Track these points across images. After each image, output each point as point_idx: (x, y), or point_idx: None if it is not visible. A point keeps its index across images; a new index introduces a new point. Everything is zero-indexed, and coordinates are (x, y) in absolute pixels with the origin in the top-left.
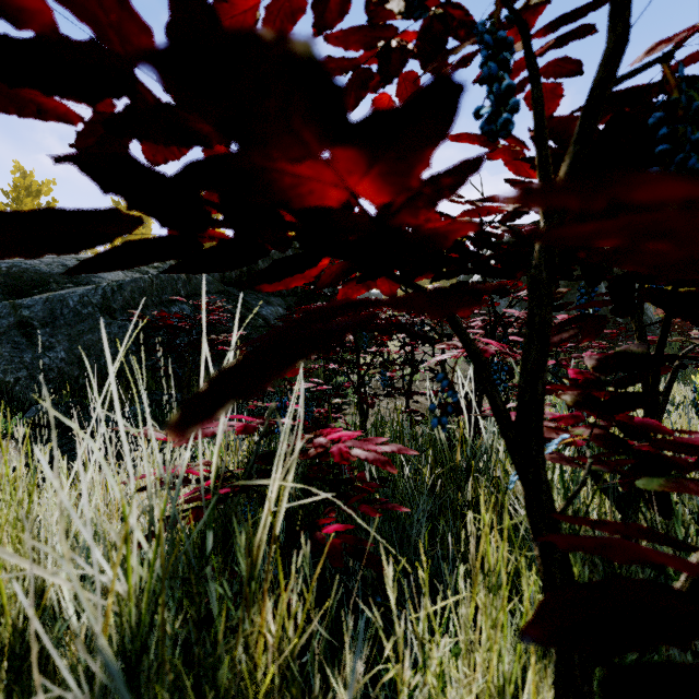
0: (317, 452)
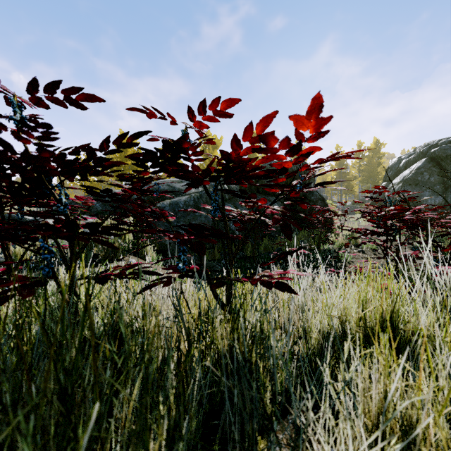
0: None
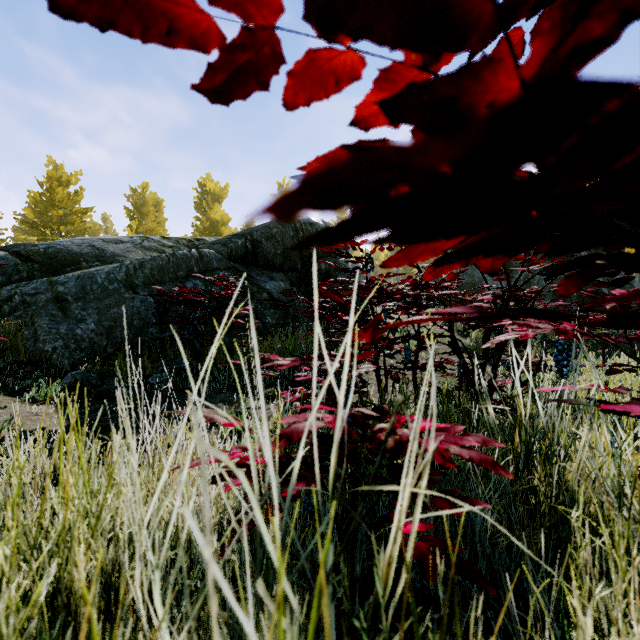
0: (394, 444)
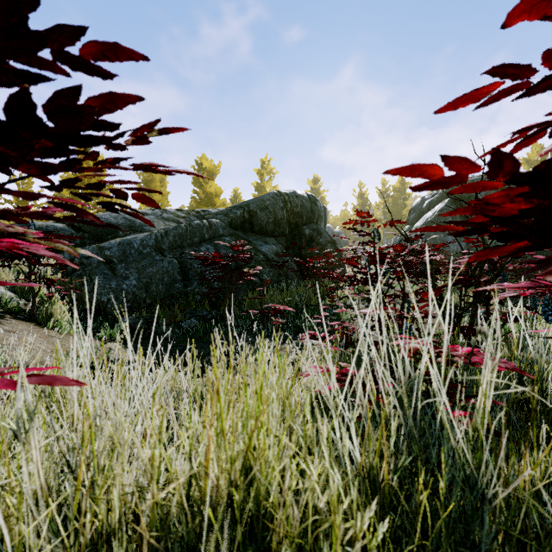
0: (446, 361)
